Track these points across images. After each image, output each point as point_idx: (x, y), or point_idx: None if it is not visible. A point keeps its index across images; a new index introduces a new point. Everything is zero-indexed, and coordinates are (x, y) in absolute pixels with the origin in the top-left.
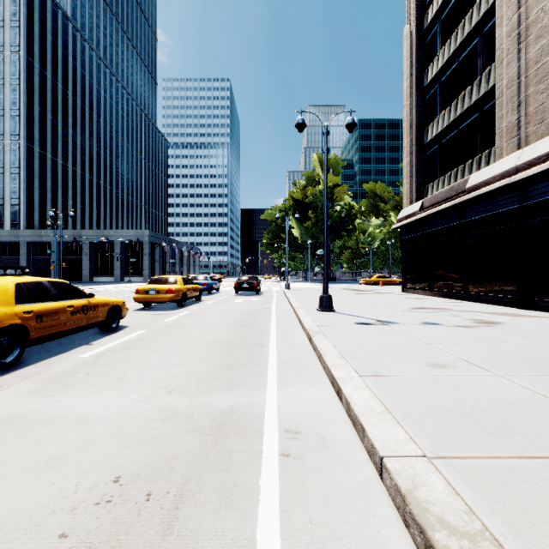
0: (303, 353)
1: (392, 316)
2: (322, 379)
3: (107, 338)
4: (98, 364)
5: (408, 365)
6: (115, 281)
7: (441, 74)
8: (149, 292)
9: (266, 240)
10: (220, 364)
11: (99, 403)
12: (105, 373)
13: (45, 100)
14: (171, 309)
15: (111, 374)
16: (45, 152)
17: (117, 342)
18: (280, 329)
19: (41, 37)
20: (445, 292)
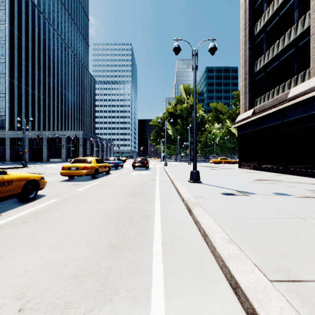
0: (186, 228)
1: (246, 187)
2: (217, 275)
3: (19, 208)
4: None
5: (313, 256)
6: (62, 161)
7: (266, 26)
8: (71, 169)
9: (152, 137)
10: (104, 244)
11: None
12: None
13: (21, 53)
14: (86, 180)
15: None
16: (21, 84)
17: (24, 213)
18: (163, 198)
19: (19, 16)
20: (271, 168)
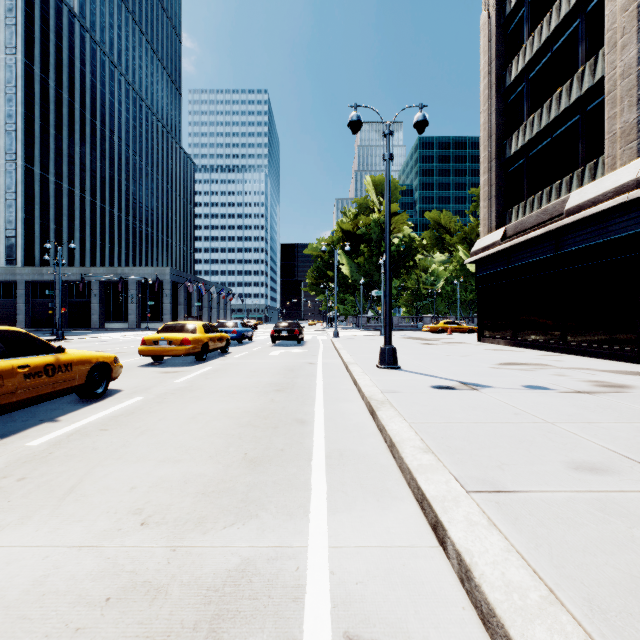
0: (364, 438)
1: (479, 376)
2: (401, 492)
3: (85, 410)
4: (48, 460)
5: (540, 467)
6: (130, 328)
7: (528, 69)
8: (159, 343)
9: (310, 279)
10: (237, 458)
11: (7, 553)
12: (50, 478)
13: (47, 113)
14: (187, 364)
15: (60, 480)
16: (48, 174)
17: (96, 417)
18: (329, 395)
19: (42, 37)
20: (536, 342)
